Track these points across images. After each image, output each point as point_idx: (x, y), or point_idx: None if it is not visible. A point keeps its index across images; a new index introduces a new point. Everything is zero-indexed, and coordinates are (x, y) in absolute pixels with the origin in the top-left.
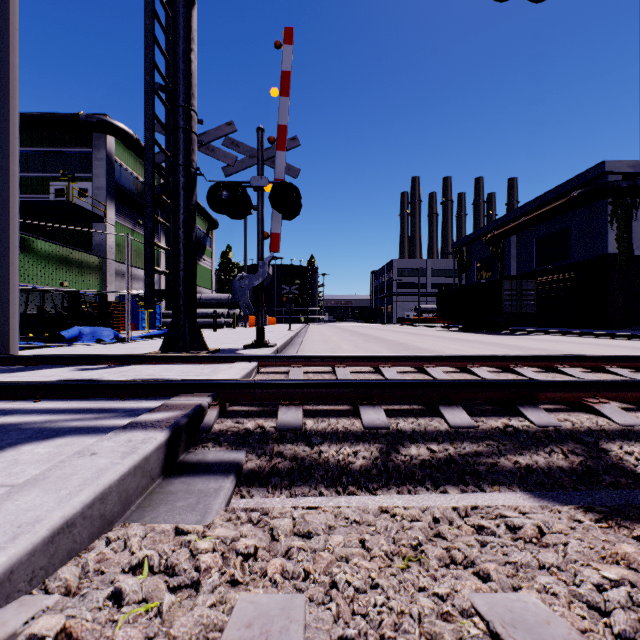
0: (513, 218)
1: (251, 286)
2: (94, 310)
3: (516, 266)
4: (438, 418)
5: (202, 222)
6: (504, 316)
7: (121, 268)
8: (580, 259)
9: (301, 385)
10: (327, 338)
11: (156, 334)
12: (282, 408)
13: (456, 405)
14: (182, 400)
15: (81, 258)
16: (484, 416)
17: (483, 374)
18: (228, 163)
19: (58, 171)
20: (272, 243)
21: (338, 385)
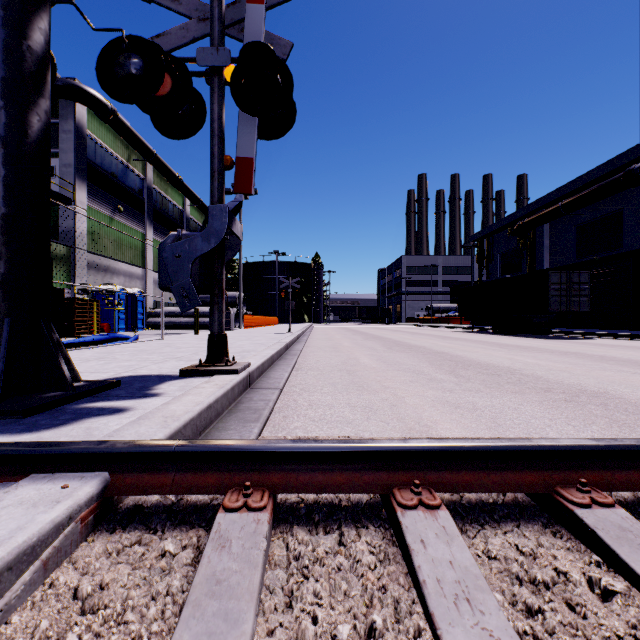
0: (548, 203)
1: (194, 254)
2: None
3: (550, 258)
4: None
5: (198, 214)
6: (547, 315)
7: (96, 260)
8: (638, 247)
9: None
10: (335, 343)
11: (89, 341)
12: None
13: None
14: None
15: None
16: None
17: None
18: None
19: None
20: (239, 176)
21: None
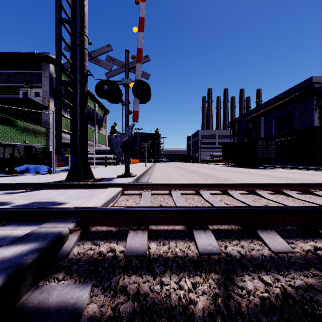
0: (262, 108)
1: (121, 141)
2: (42, 156)
3: (263, 133)
4: (258, 241)
5: (101, 110)
6: (258, 159)
7: None
8: (298, 129)
9: (147, 211)
10: (165, 170)
11: None
12: (131, 233)
13: (270, 229)
14: (49, 227)
15: (35, 128)
16: (293, 238)
17: (266, 196)
18: (107, 69)
19: (24, 83)
20: (134, 116)
21: (175, 211)
